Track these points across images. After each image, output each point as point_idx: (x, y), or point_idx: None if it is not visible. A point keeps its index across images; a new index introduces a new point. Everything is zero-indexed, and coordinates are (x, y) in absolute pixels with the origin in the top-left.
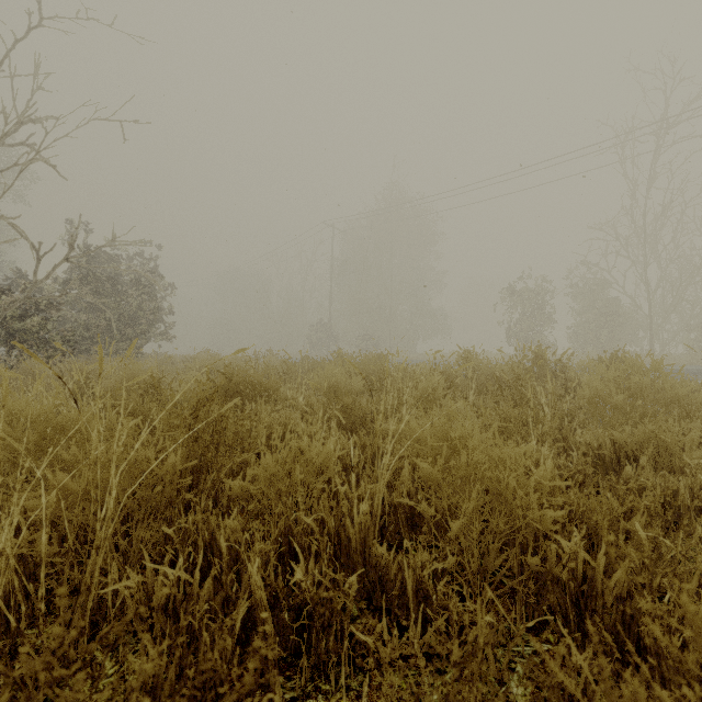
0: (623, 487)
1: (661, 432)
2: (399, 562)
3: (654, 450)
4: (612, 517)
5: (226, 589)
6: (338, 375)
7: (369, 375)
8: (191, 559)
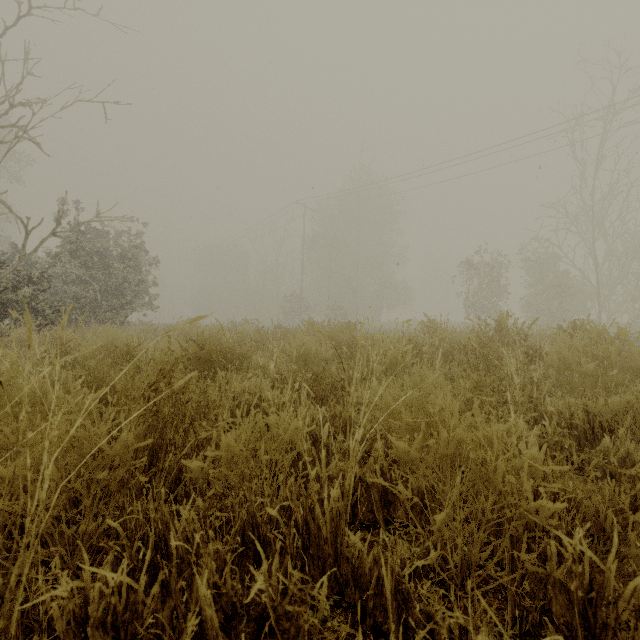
0: (626, 472)
1: (639, 403)
2: (375, 555)
3: (632, 421)
4: (614, 505)
5: (175, 597)
6: (308, 343)
7: (338, 343)
8: (141, 554)
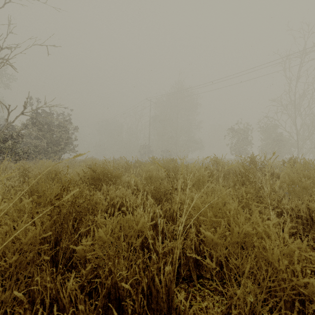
0: None
1: None
2: (194, 311)
3: None
4: None
5: None
6: (152, 169)
7: (167, 169)
8: (38, 313)
